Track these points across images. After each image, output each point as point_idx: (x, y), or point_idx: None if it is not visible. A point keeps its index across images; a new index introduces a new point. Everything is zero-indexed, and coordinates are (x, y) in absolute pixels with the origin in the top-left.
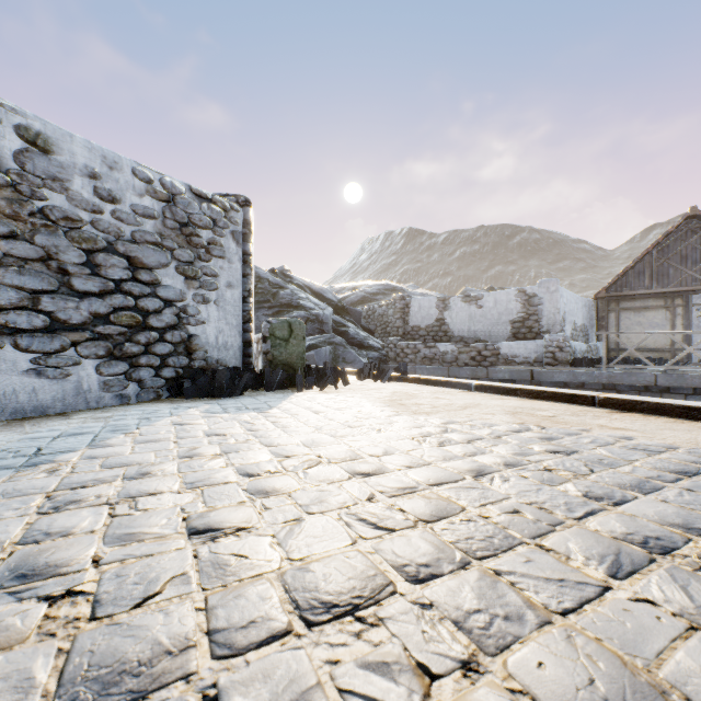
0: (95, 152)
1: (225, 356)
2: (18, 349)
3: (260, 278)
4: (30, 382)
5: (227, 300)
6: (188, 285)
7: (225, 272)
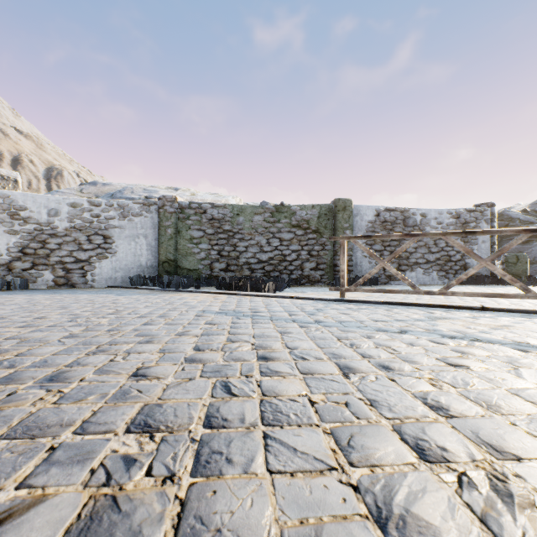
0: (436, 212)
1: (480, 271)
2: (420, 268)
3: (511, 219)
4: (422, 276)
5: (481, 248)
6: (465, 245)
7: (480, 237)
